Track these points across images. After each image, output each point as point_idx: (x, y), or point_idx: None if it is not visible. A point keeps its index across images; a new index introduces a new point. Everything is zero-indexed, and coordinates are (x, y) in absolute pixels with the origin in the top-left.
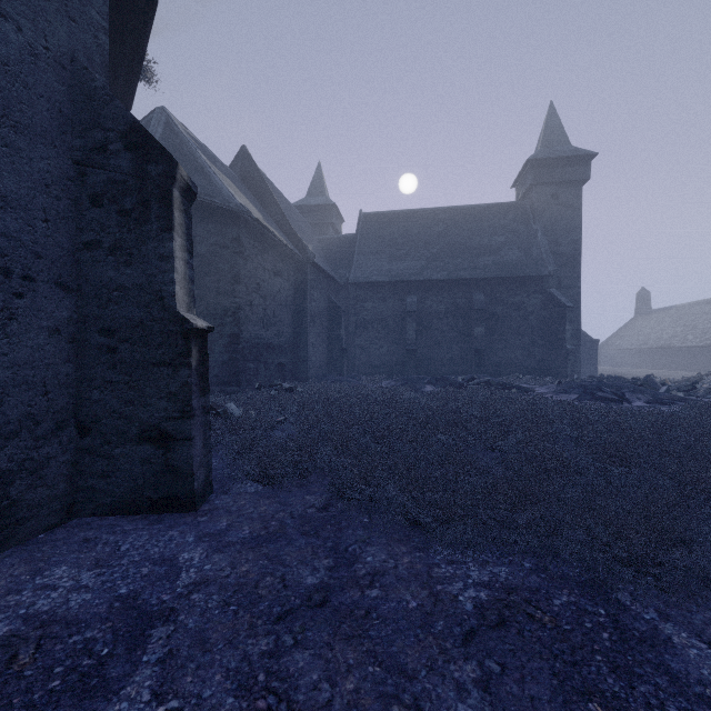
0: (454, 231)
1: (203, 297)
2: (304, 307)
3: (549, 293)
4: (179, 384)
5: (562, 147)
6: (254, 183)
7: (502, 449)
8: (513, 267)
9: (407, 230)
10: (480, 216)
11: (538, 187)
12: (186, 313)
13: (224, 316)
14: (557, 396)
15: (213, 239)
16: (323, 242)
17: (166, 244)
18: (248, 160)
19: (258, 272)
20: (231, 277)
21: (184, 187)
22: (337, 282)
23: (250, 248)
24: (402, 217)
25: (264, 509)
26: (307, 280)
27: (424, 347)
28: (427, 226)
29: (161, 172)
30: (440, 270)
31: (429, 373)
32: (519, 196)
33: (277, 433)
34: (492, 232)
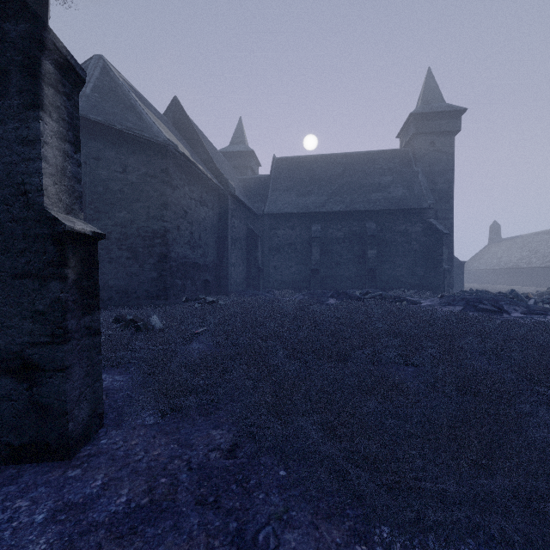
0: (351, 172)
1: (134, 220)
2: (227, 232)
3: (429, 223)
4: (48, 301)
5: (438, 104)
6: (184, 128)
7: (415, 363)
8: (399, 201)
9: (312, 171)
10: (371, 160)
11: (418, 136)
12: (61, 214)
13: (154, 237)
14: (444, 307)
15: (144, 169)
16: (243, 181)
17: (30, 125)
18: (179, 109)
19: (185, 201)
20: (160, 203)
21: (63, 62)
22: (254, 213)
23: (178, 179)
24: (308, 161)
25: (157, 453)
26: (228, 210)
27: (326, 267)
28: (328, 168)
29: (23, 33)
30: (339, 203)
31: (330, 288)
32: (402, 144)
33: (194, 345)
34: (381, 173)
